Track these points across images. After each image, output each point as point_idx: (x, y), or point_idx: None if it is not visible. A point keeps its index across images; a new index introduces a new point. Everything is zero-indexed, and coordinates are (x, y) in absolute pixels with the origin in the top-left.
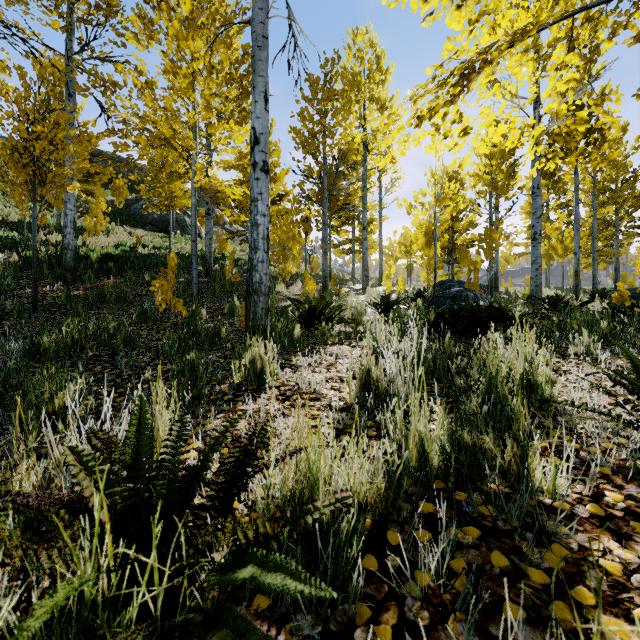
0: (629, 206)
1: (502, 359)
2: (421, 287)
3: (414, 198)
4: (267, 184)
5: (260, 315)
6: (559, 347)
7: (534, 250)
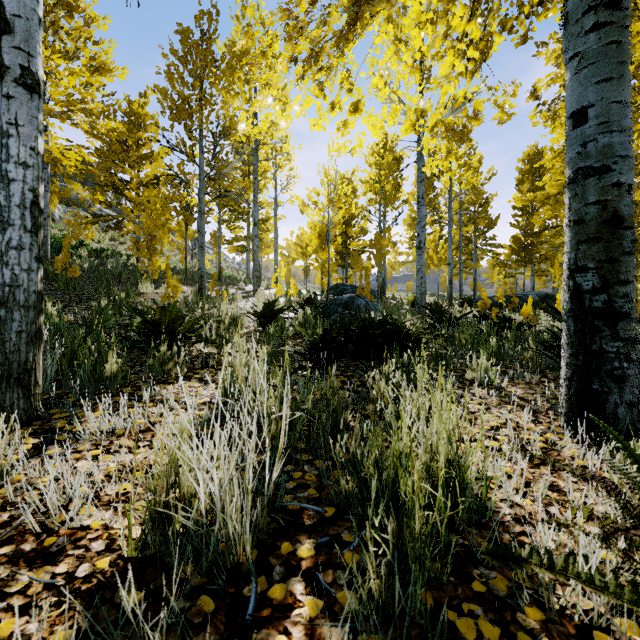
0: (484, 227)
1: (404, 408)
2: (317, 290)
3: (308, 196)
4: (33, 111)
5: (14, 344)
6: (455, 369)
7: (419, 258)
